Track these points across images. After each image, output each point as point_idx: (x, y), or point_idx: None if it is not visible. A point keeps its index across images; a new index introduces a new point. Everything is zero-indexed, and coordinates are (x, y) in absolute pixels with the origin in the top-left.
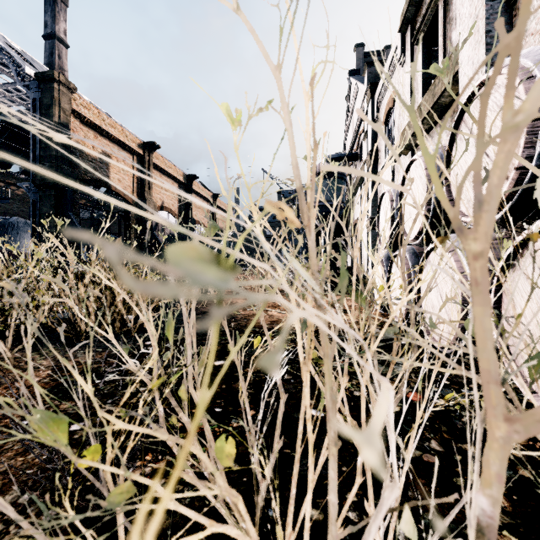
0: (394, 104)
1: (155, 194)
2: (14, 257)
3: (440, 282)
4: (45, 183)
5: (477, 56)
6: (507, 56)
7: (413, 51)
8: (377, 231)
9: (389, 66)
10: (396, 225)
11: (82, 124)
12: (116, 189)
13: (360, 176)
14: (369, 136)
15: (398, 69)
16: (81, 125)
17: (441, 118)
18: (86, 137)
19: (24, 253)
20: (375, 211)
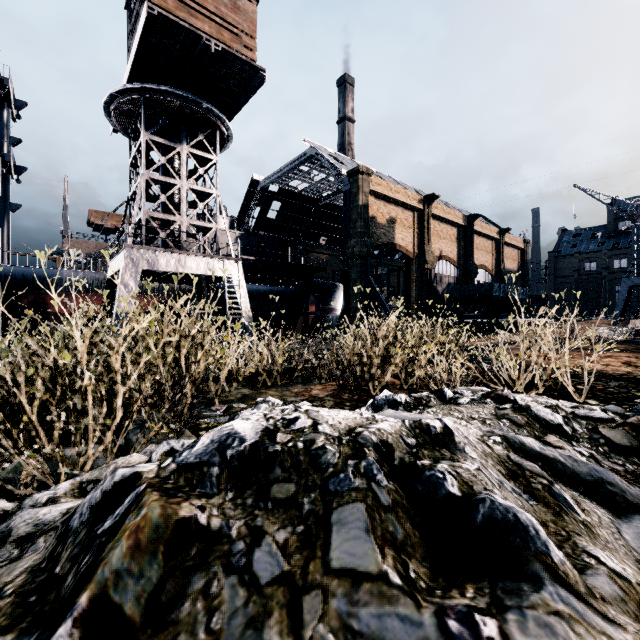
0: None
1: (433, 245)
2: (327, 312)
3: None
4: (353, 255)
5: None
6: None
7: None
8: None
9: None
10: None
11: (375, 199)
12: (400, 248)
13: None
14: None
15: None
16: (375, 200)
17: None
18: (378, 208)
19: (333, 309)
20: None
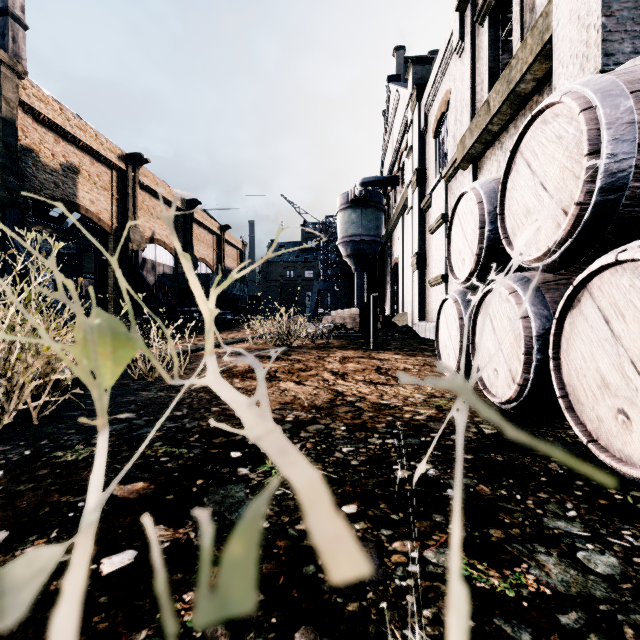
0: (448, 107)
1: (143, 222)
2: None
3: (633, 335)
4: None
5: (586, 6)
6: (632, 3)
7: (474, 35)
8: (448, 257)
9: (442, 58)
10: (487, 242)
11: (36, 122)
12: (88, 213)
13: (402, 204)
14: (414, 151)
15: (454, 62)
16: (35, 123)
17: (517, 115)
18: (42, 140)
19: None
20: (423, 245)
